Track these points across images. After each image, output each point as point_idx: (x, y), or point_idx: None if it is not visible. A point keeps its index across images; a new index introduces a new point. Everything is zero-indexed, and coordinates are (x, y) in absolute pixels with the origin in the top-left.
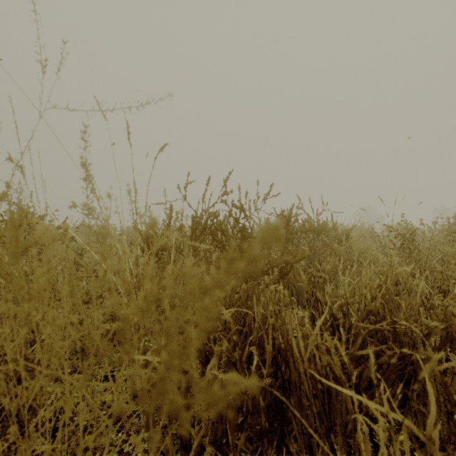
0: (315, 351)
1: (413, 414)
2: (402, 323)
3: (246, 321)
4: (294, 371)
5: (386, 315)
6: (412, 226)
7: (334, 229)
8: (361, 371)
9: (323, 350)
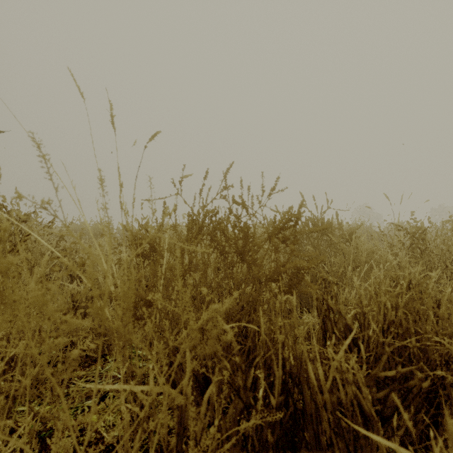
0: (339, 380)
1: (443, 442)
2: (431, 338)
3: (247, 329)
4: (310, 400)
5: (410, 328)
6: (423, 225)
7: (340, 227)
8: (386, 396)
9: (349, 379)
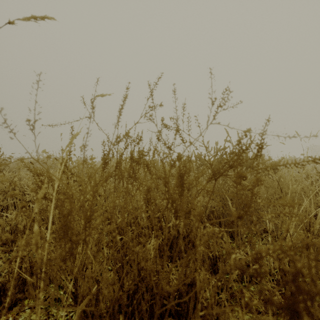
0: None
1: None
2: None
3: None
4: None
5: None
6: None
7: (267, 160)
8: None
9: None
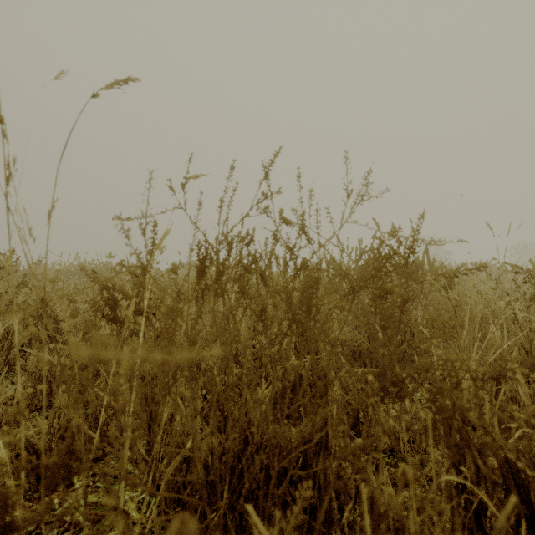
0: None
1: None
2: None
3: None
4: None
5: None
6: None
7: (438, 268)
8: None
9: None
